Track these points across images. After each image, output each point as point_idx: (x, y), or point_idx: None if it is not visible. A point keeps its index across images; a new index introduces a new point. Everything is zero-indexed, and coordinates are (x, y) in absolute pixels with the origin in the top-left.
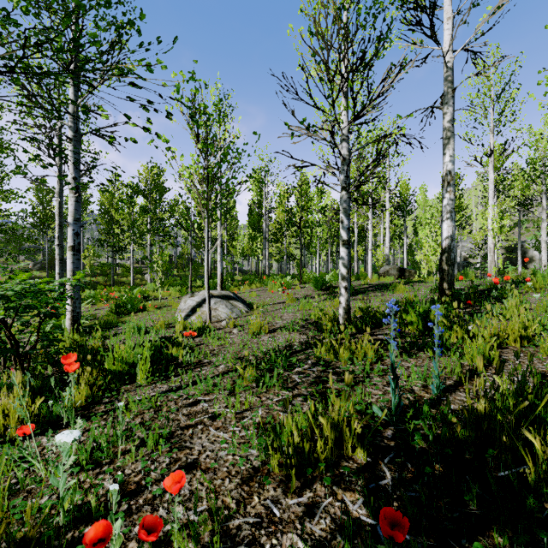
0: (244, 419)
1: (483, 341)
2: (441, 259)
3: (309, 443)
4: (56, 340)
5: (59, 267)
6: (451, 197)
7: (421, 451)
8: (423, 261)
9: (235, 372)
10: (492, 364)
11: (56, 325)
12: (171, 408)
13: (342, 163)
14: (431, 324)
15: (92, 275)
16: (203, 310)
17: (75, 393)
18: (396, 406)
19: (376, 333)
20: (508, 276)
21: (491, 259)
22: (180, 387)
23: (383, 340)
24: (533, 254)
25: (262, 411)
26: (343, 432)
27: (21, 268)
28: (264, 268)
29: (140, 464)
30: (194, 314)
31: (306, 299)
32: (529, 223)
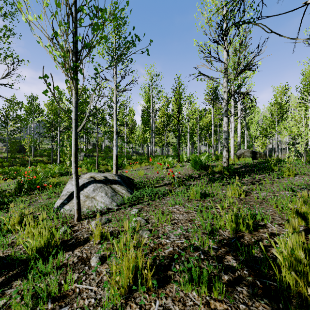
0: None
1: None
2: None
3: None
4: None
5: None
6: None
7: None
8: (259, 146)
9: None
10: None
11: None
12: None
13: None
14: None
15: (41, 156)
16: None
17: None
18: None
19: None
20: None
21: None
22: None
23: None
24: None
25: None
26: None
27: None
28: (151, 151)
29: None
30: (69, 203)
31: (191, 180)
32: None
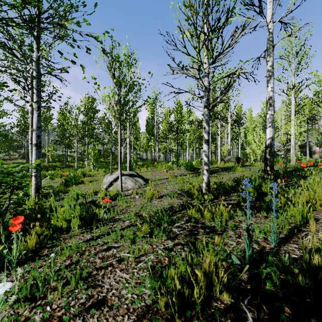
0: (140, 262)
1: (302, 206)
2: (265, 151)
3: (188, 289)
4: (20, 204)
5: (31, 157)
6: (272, 113)
7: (271, 294)
8: (250, 153)
9: (136, 225)
10: (309, 222)
11: (26, 193)
12: (91, 252)
13: (205, 91)
14: (270, 196)
15: (53, 161)
16: (117, 183)
17: (28, 241)
18: (249, 256)
19: (226, 199)
20: (311, 162)
21: (292, 152)
22: (99, 236)
23: (231, 204)
24: (315, 149)
25: (153, 256)
26: (213, 279)
27: (11, 157)
28: (155, 157)
29: (64, 300)
30: (112, 186)
31: (181, 176)
32: (312, 131)
